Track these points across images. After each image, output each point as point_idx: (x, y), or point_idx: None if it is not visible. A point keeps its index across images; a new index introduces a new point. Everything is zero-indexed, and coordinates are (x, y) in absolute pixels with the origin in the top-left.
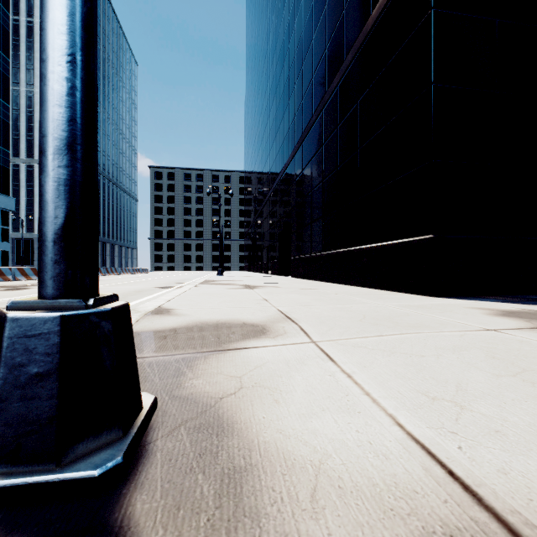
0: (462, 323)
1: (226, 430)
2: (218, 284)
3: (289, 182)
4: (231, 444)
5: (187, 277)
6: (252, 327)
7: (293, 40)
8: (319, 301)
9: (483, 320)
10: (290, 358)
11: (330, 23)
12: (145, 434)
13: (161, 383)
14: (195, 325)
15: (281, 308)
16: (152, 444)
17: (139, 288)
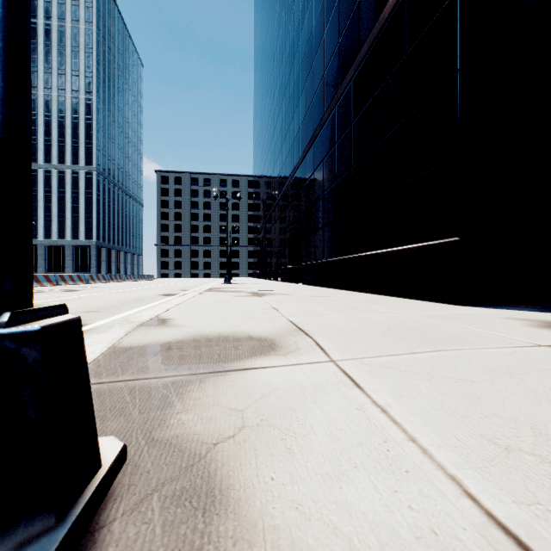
0: (505, 337)
1: (218, 501)
2: (224, 291)
3: (300, 185)
4: (223, 530)
5: (193, 284)
6: (260, 342)
7: (303, 36)
8: (334, 310)
9: (528, 333)
10: (306, 383)
11: (343, 15)
12: (100, 508)
13: (140, 418)
14: (193, 338)
15: (292, 318)
16: (105, 529)
17: (141, 295)
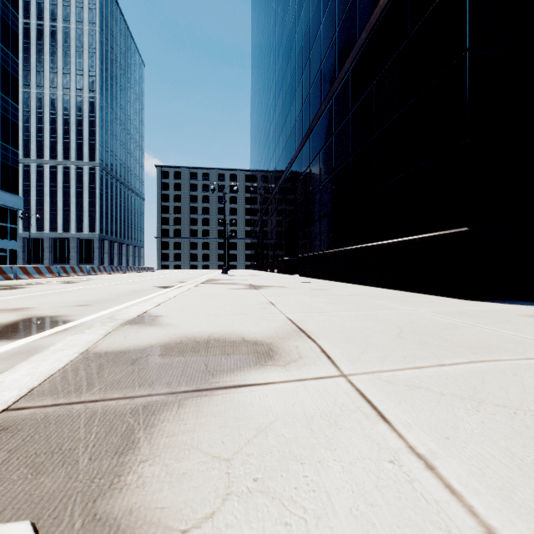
0: None
1: None
2: (221, 283)
3: (296, 177)
4: None
5: (191, 275)
6: (255, 347)
7: (300, 29)
8: (335, 306)
9: None
10: (313, 411)
11: (340, 3)
12: None
13: (88, 470)
14: (180, 341)
15: (291, 315)
16: None
17: (138, 287)
